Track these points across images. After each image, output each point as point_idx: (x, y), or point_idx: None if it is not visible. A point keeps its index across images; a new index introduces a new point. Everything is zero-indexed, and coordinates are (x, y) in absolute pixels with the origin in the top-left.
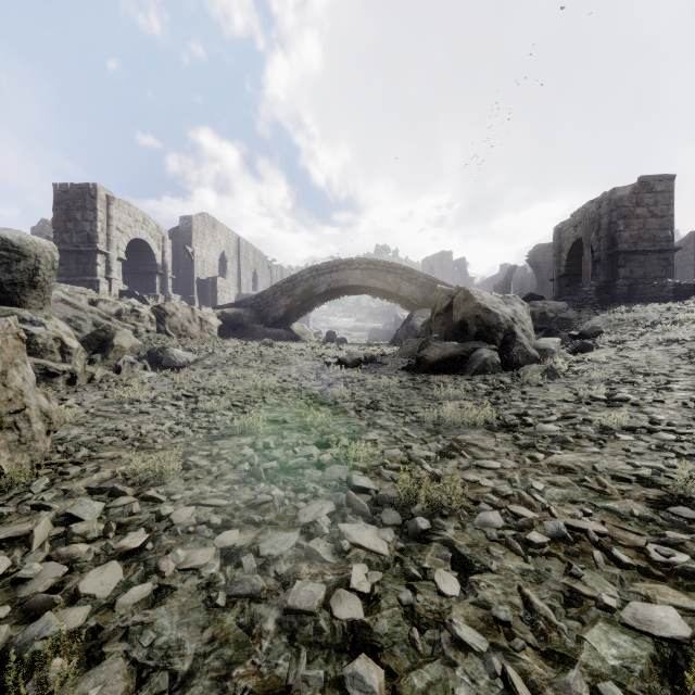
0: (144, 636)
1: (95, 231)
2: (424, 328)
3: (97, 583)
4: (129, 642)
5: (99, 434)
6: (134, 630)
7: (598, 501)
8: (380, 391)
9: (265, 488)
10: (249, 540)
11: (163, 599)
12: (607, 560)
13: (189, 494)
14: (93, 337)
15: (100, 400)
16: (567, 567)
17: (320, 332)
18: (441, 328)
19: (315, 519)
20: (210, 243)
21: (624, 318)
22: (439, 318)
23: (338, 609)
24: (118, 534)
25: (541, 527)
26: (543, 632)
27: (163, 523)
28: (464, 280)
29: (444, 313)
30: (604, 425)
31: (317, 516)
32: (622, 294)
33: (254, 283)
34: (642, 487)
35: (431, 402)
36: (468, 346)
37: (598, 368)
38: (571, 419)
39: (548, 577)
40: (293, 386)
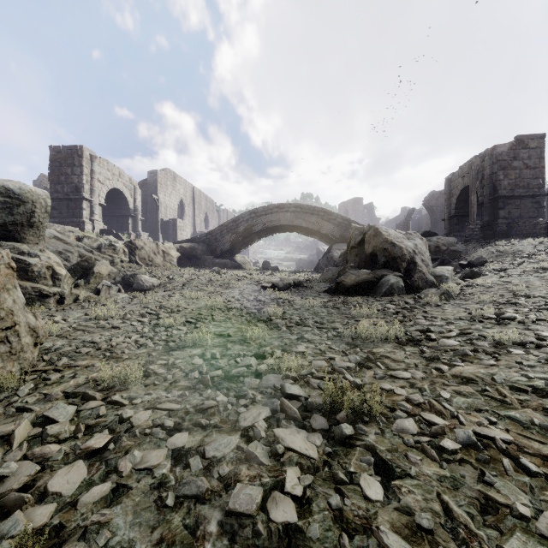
0: (101, 536)
1: (81, 183)
2: (341, 258)
3: (63, 482)
4: (87, 541)
5: (78, 346)
6: (92, 529)
7: (500, 409)
8: (306, 310)
9: (211, 393)
10: (196, 442)
11: (119, 498)
12: (516, 468)
13: (148, 399)
14: (78, 266)
15: (81, 316)
16: (479, 474)
17: (258, 262)
18: (355, 258)
19: (253, 423)
20: (171, 192)
21: (504, 250)
22: (353, 251)
23: (274, 512)
24: (86, 435)
25: (452, 433)
26: (464, 541)
27: (124, 425)
28: (372, 220)
29: (357, 246)
30: (497, 340)
31: (255, 421)
32: (502, 231)
33: (206, 224)
34: (538, 397)
35: (349, 319)
36: (378, 273)
37: (486, 291)
38: (468, 335)
39: (463, 483)
40: (236, 305)
